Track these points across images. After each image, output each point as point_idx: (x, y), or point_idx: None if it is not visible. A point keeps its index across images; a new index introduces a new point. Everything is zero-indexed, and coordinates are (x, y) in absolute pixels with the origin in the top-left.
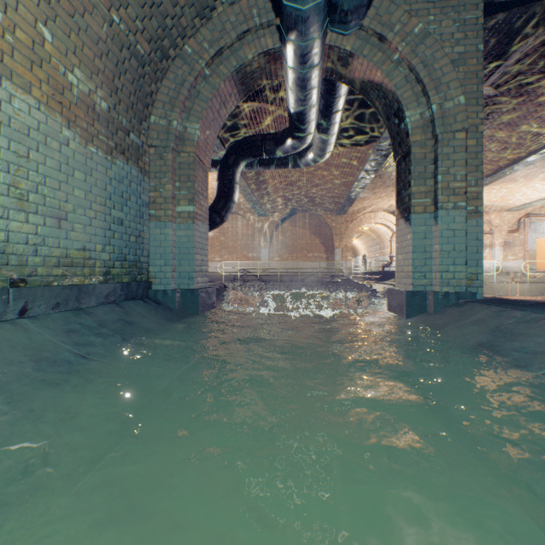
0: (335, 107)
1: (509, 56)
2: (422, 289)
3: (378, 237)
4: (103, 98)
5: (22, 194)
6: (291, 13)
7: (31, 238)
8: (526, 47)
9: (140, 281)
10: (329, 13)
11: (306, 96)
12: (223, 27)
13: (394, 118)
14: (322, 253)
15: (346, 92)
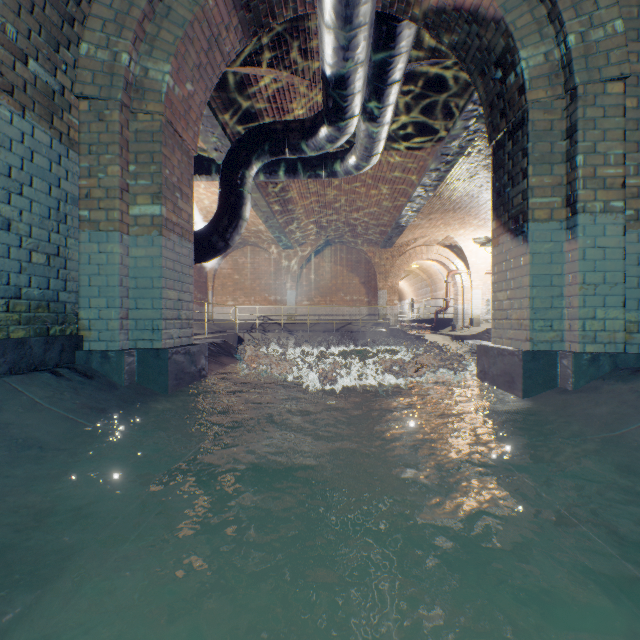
0: (392, 74)
1: None
2: (547, 347)
3: (429, 277)
4: None
5: None
6: None
7: None
8: None
9: (54, 336)
10: None
11: (350, 40)
12: None
13: (495, 70)
14: (362, 296)
15: (409, 47)
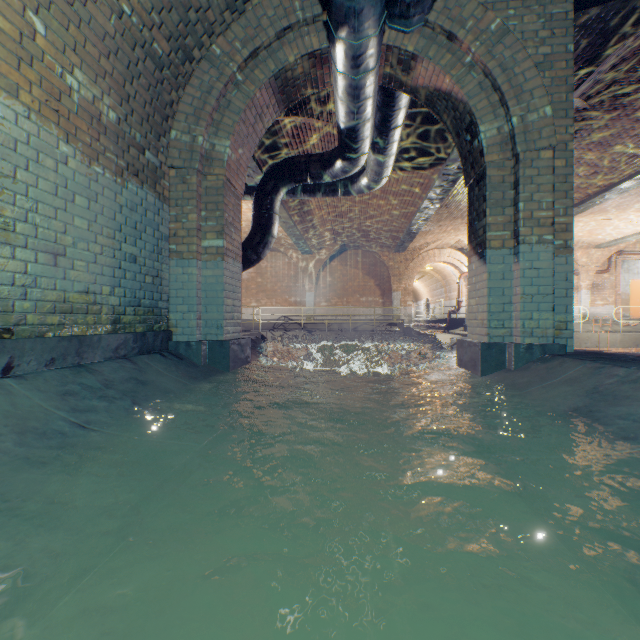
0: (394, 122)
1: (603, 61)
2: (500, 340)
3: (443, 278)
4: (111, 107)
5: (7, 223)
6: (341, 4)
7: (19, 278)
8: (624, 49)
9: (158, 331)
10: (388, 5)
11: (359, 108)
12: (259, 23)
13: (466, 134)
14: (377, 297)
15: (407, 103)
